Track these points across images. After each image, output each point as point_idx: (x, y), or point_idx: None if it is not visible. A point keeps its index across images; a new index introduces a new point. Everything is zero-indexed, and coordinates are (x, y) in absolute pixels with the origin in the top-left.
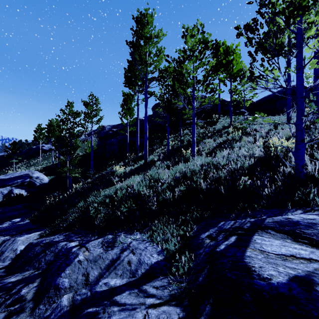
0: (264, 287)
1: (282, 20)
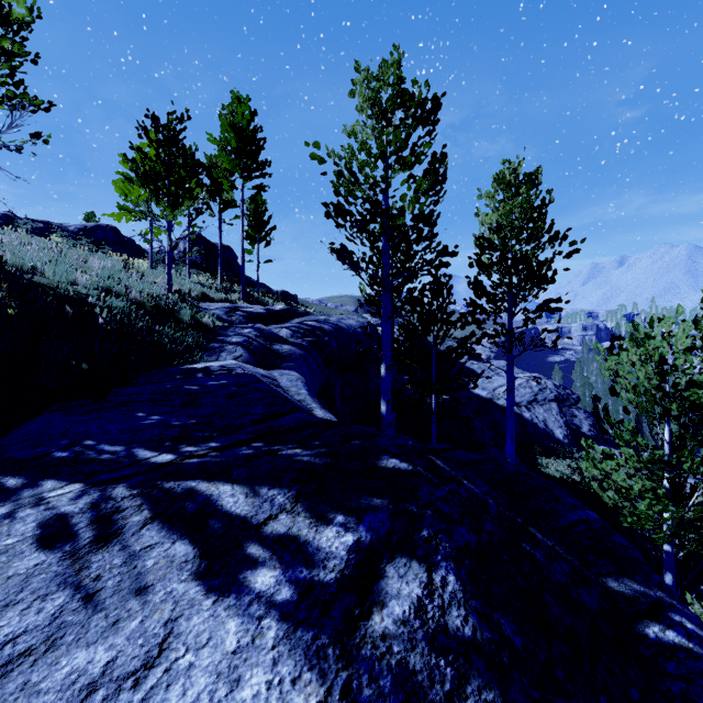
0: (266, 314)
1: (170, 179)
